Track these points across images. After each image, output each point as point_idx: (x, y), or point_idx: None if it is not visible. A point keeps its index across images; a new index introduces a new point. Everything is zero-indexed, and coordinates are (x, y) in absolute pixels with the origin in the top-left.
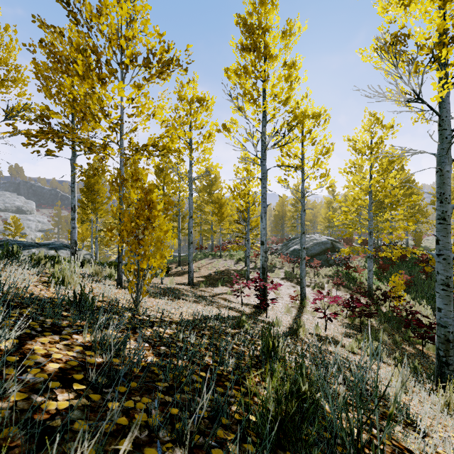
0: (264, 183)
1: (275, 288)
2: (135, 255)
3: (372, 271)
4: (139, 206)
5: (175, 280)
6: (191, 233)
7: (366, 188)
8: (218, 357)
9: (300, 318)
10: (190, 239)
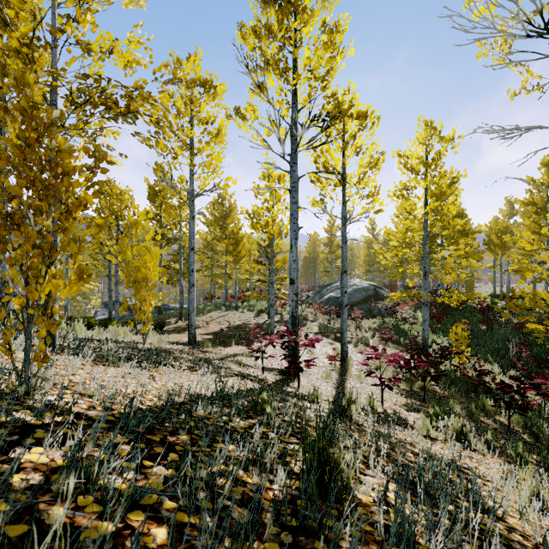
0: (294, 196)
1: (312, 344)
2: (21, 274)
3: (427, 321)
4: (14, 150)
5: (171, 338)
6: (193, 271)
7: (422, 215)
8: (179, 547)
9: (344, 386)
10: (191, 280)
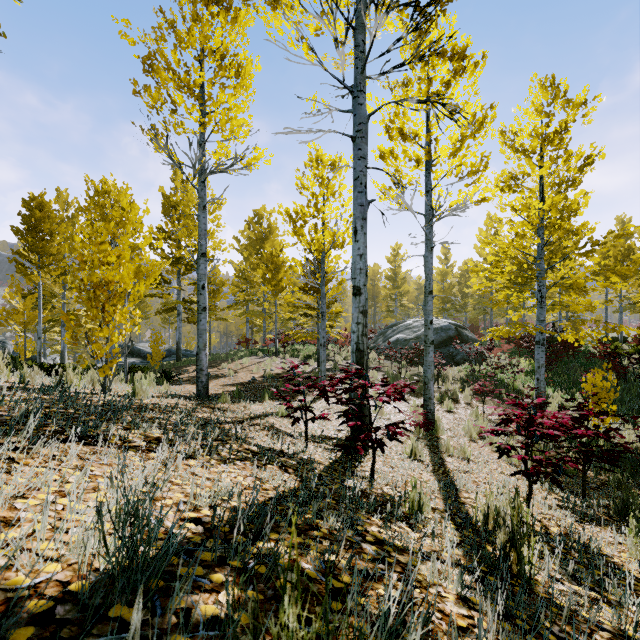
0: (361, 147)
1: (399, 396)
2: None
3: (543, 367)
4: None
5: (177, 390)
6: (203, 288)
7: (540, 213)
8: None
9: (445, 469)
10: (200, 301)
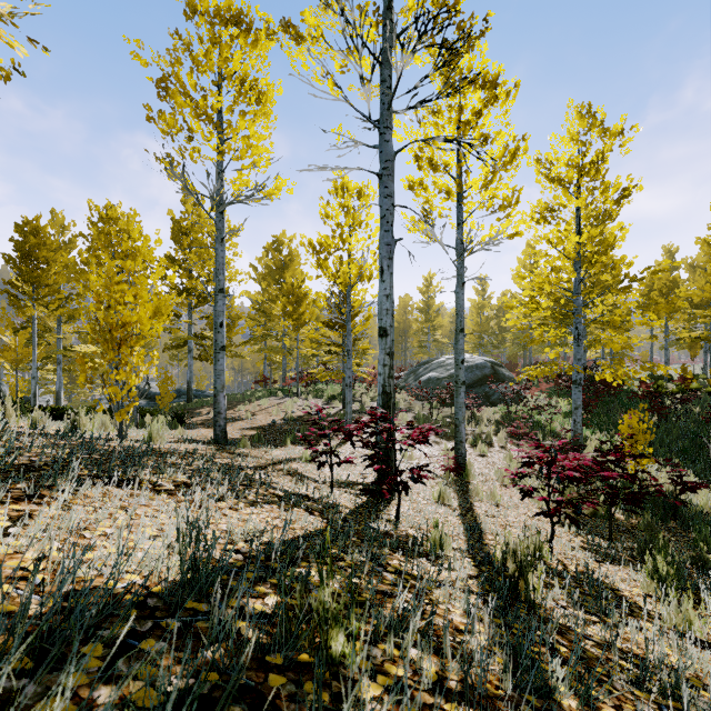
0: (387, 185)
1: (424, 439)
2: None
3: (580, 408)
4: None
5: (192, 435)
6: (222, 325)
7: (576, 247)
8: None
9: (473, 514)
10: (218, 340)
